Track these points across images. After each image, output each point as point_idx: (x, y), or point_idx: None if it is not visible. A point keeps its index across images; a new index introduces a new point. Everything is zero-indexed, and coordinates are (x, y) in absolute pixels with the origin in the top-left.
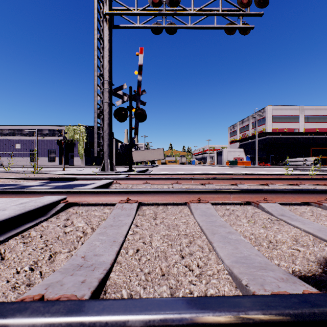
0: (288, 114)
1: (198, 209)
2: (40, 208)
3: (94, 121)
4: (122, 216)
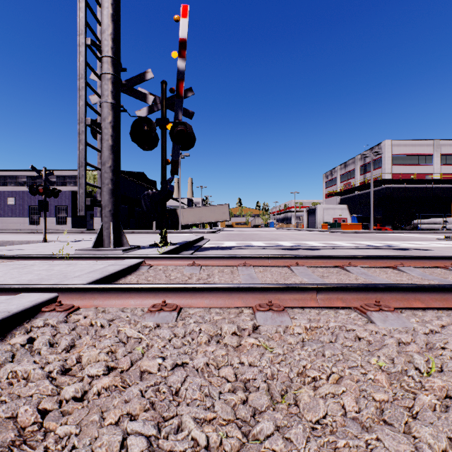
0: (416, 152)
1: None
2: None
3: (80, 142)
4: None
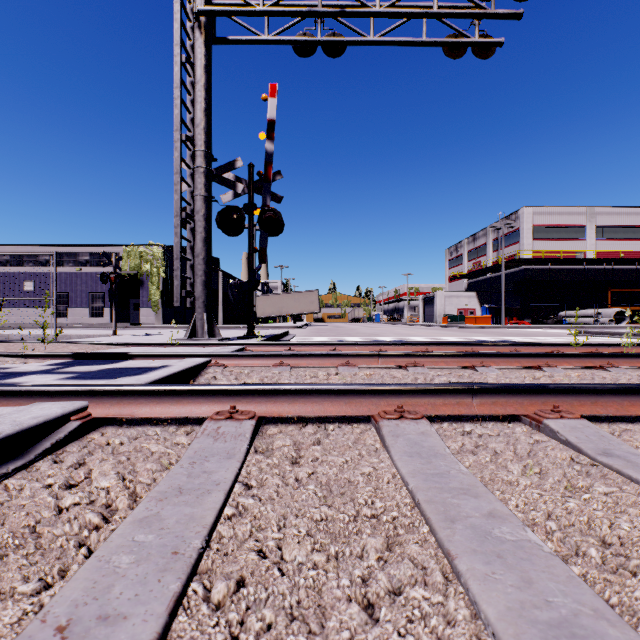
0: (564, 223)
1: (400, 436)
2: (6, 439)
3: (175, 235)
4: (213, 458)
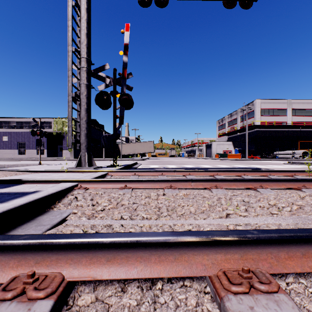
0: (276, 107)
1: None
2: None
3: (68, 106)
4: None
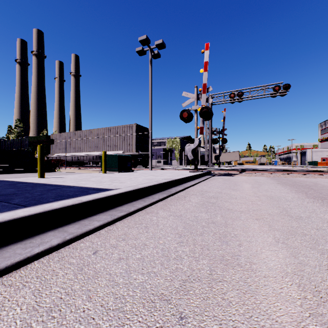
0: None
1: None
2: None
3: (205, 147)
4: None
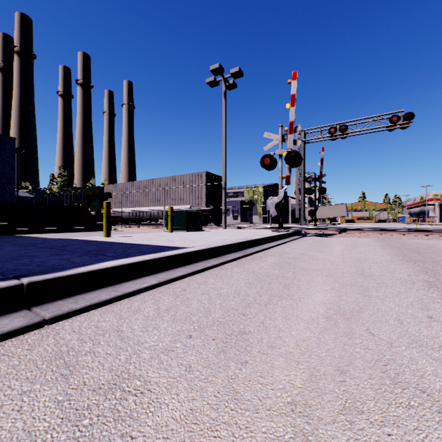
0: None
1: None
2: None
3: (296, 199)
4: None
